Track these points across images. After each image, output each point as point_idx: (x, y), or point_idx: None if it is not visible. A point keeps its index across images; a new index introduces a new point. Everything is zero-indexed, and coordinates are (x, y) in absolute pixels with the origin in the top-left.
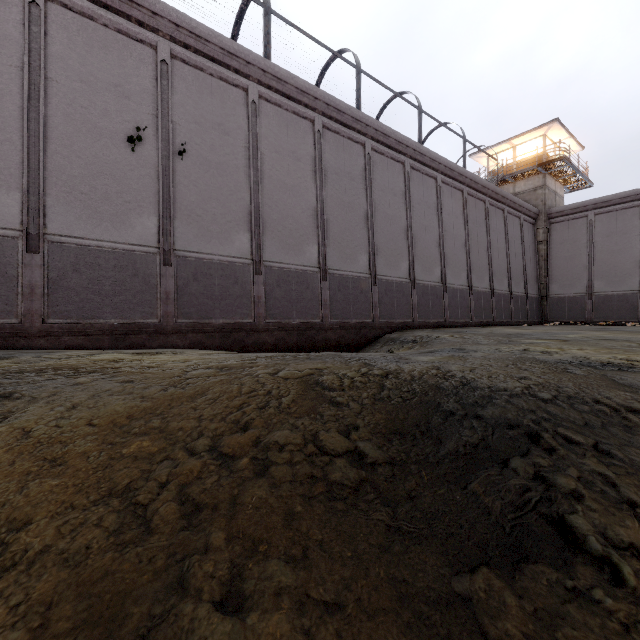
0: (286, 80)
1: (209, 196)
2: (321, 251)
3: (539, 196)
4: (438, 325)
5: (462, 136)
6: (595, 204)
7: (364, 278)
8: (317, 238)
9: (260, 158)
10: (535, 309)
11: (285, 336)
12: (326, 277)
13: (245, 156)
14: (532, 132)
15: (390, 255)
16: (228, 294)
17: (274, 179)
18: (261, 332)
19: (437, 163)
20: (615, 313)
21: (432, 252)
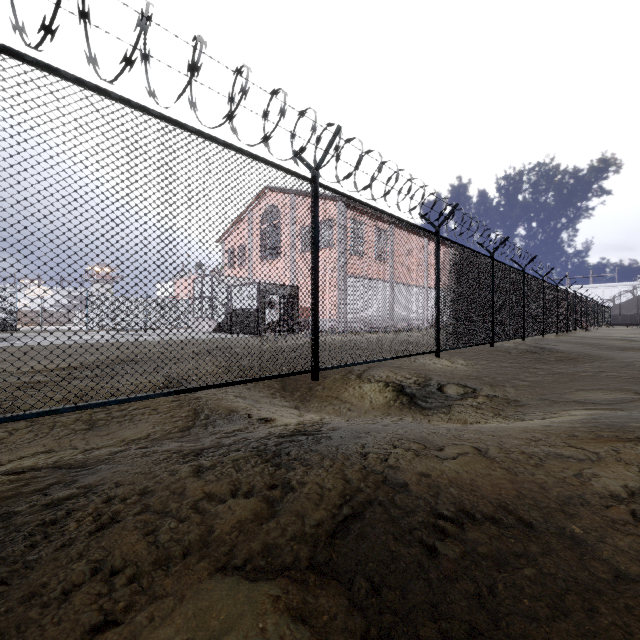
0: None
1: None
2: None
3: None
4: None
5: None
6: None
7: None
8: None
9: None
10: None
11: None
12: None
13: None
14: None
15: None
16: None
17: None
18: None
19: None
20: None
21: None
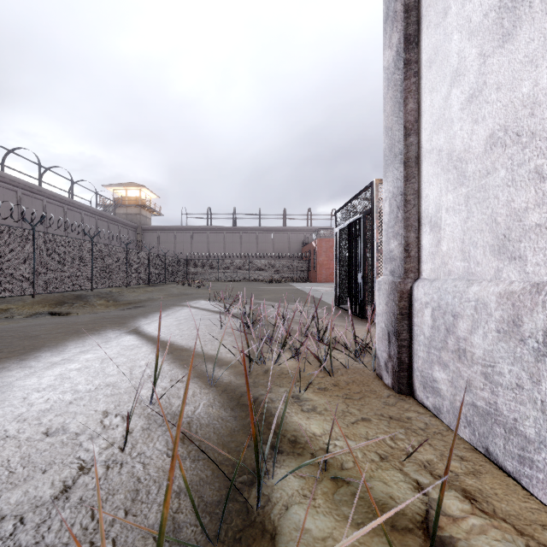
0: (5, 176)
1: None
2: None
3: (138, 218)
4: None
5: (95, 192)
6: (160, 228)
7: None
8: None
9: None
10: None
11: None
12: None
13: None
14: (135, 187)
15: None
16: None
17: None
18: None
19: (82, 207)
20: None
21: None
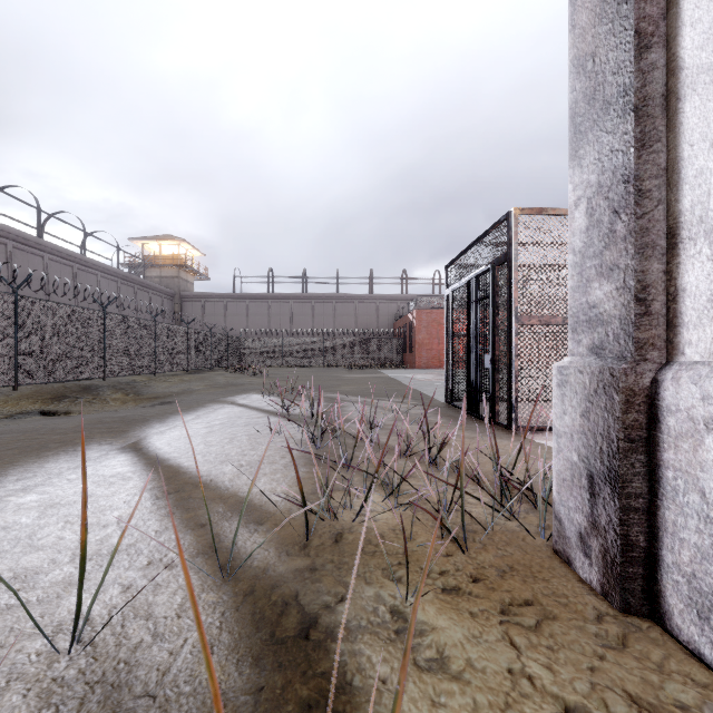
0: None
1: None
2: None
3: (176, 283)
4: None
5: (117, 247)
6: (205, 296)
7: None
8: None
9: None
10: None
11: None
12: None
13: None
14: (171, 241)
15: None
16: None
17: None
18: None
19: (98, 266)
20: None
21: None
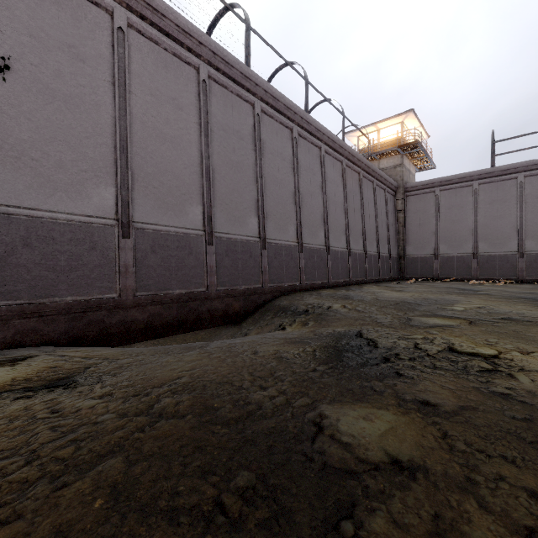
0: (164, 13)
1: (52, 135)
2: (206, 212)
3: (398, 173)
4: (323, 286)
5: (342, 112)
6: (440, 182)
7: (253, 242)
8: (202, 198)
9: (130, 98)
10: (396, 267)
11: (162, 310)
12: (212, 241)
13: (108, 92)
14: (393, 118)
15: (279, 219)
16: (81, 263)
17: (149, 126)
18: (129, 308)
19: (321, 133)
20: (455, 271)
21: (317, 217)
